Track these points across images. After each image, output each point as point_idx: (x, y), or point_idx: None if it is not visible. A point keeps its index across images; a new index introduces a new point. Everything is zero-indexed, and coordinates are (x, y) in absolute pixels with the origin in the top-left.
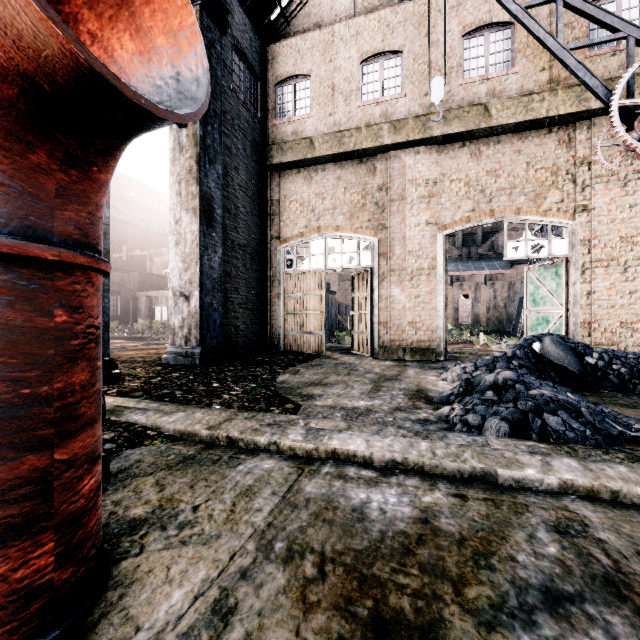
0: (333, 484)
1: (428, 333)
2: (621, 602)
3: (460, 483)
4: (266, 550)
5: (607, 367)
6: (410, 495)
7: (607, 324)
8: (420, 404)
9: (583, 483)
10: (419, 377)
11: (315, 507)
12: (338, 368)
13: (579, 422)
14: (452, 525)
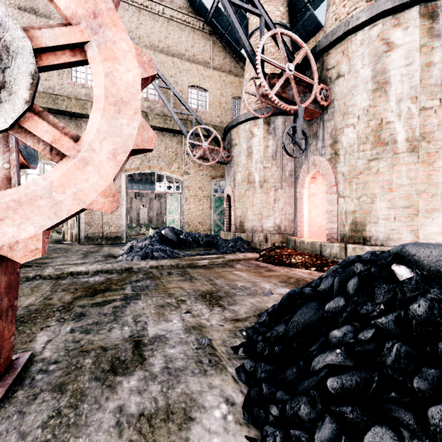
0: (74, 280)
1: (116, 228)
2: (151, 278)
3: (121, 272)
4: (55, 291)
5: (186, 239)
6: (104, 277)
7: (194, 222)
8: (110, 258)
9: (155, 265)
10: (110, 250)
11: (69, 284)
12: (57, 251)
13: (165, 254)
14: (117, 278)
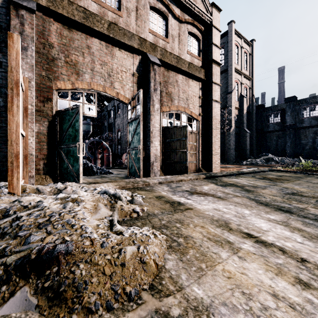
0: None
1: None
2: None
3: None
4: None
5: None
6: None
7: None
8: None
9: None
10: (116, 172)
11: None
12: None
13: None
14: None
